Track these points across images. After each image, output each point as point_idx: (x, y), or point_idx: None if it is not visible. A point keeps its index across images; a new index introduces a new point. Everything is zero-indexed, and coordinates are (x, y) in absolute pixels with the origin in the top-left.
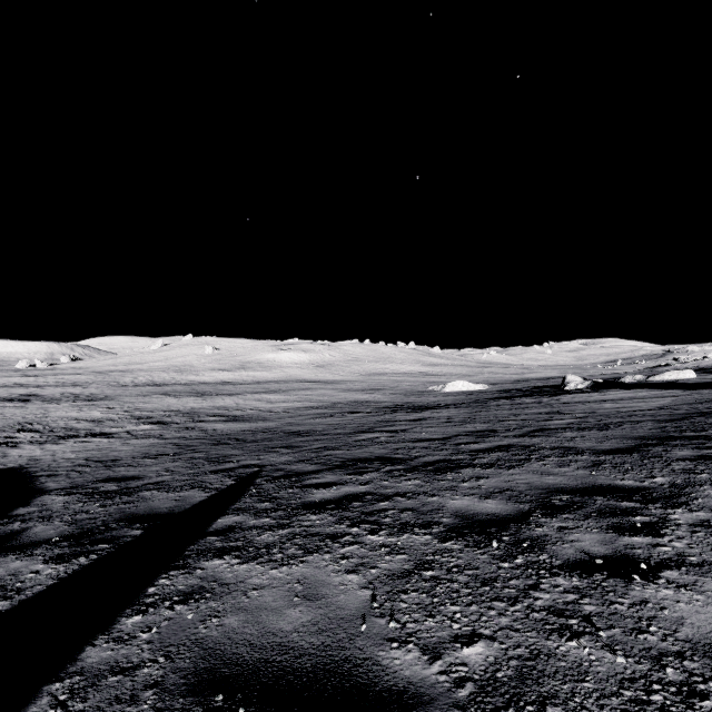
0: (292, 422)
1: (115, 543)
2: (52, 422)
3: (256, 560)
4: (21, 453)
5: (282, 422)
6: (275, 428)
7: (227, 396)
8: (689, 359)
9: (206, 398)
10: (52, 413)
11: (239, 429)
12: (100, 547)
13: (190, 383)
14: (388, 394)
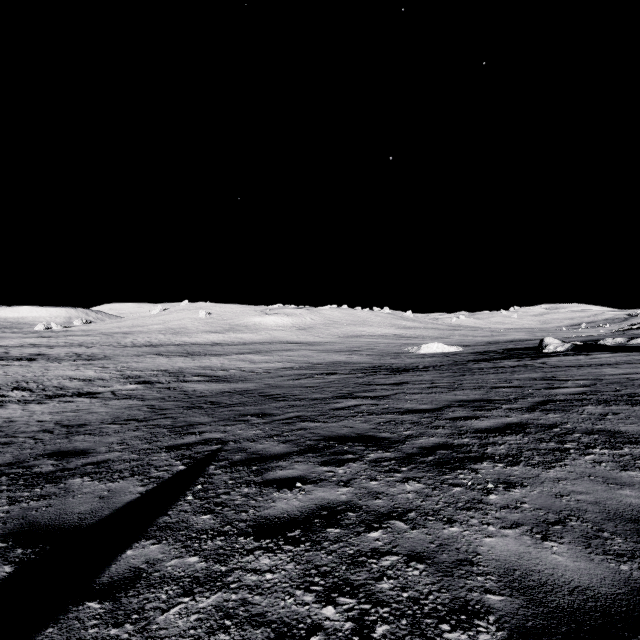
0: (270, 383)
1: None
2: (47, 380)
3: None
4: (2, 413)
5: (261, 383)
6: (253, 390)
7: (214, 356)
8: None
9: (194, 358)
10: (51, 371)
11: (218, 391)
12: None
13: (183, 344)
14: (365, 355)
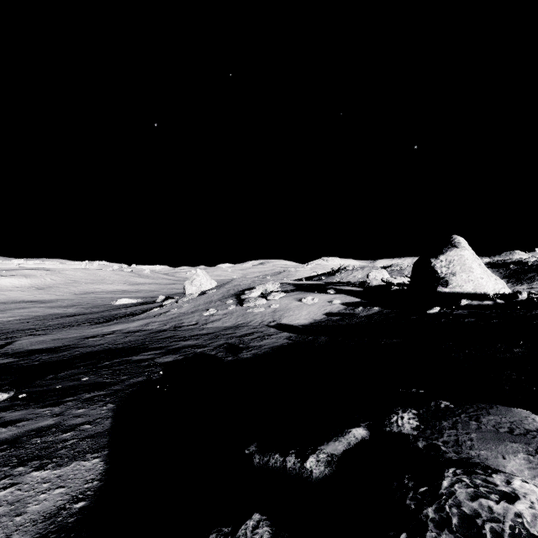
0: (3, 327)
1: None
2: None
3: None
4: None
5: None
6: None
7: None
8: None
9: None
10: None
11: None
12: None
13: None
14: (79, 308)
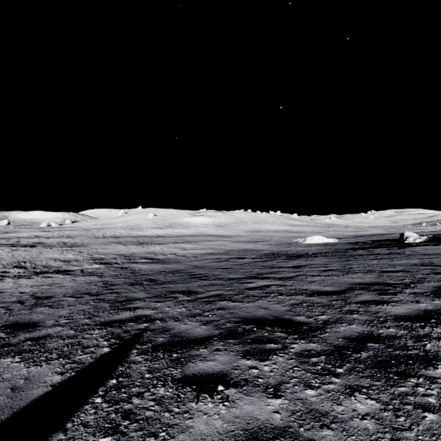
0: (196, 265)
1: None
2: (39, 261)
3: None
4: None
5: (189, 264)
6: (183, 270)
7: (157, 245)
8: None
9: (143, 246)
10: (43, 255)
11: (157, 270)
12: None
13: (137, 236)
14: (266, 244)
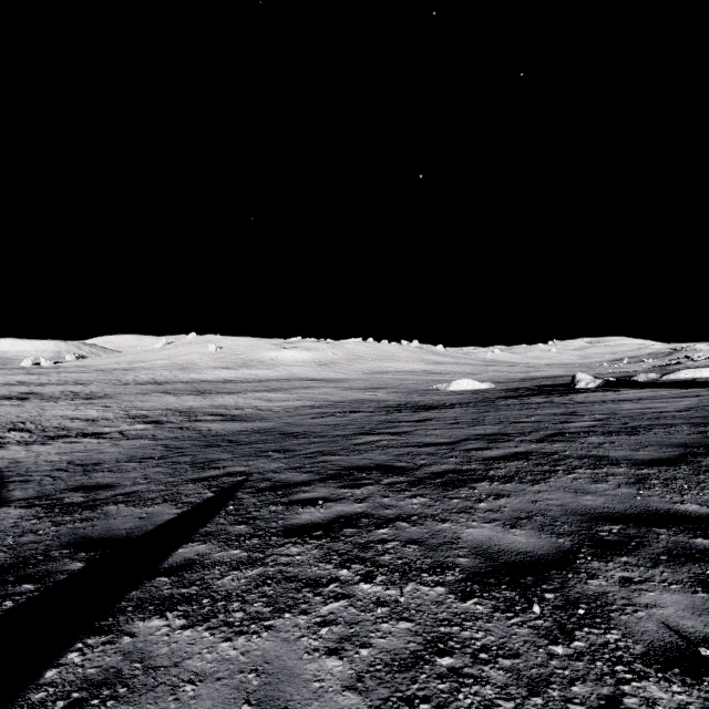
0: (290, 422)
1: (43, 582)
2: (46, 421)
3: (207, 621)
4: (5, 454)
5: (280, 422)
6: (272, 429)
7: (227, 395)
8: (701, 357)
9: (205, 397)
10: (48, 411)
11: (235, 430)
12: (22, 589)
13: (192, 381)
14: (391, 393)
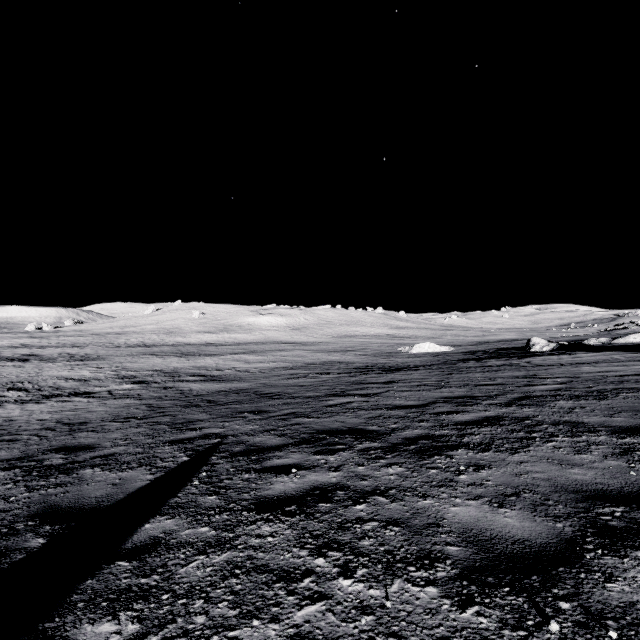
0: (265, 382)
1: None
2: (42, 381)
3: (163, 628)
4: (1, 413)
5: (256, 382)
6: (248, 389)
7: (208, 357)
8: None
9: (189, 359)
10: (45, 372)
11: (214, 390)
12: None
13: (177, 344)
14: (359, 355)
